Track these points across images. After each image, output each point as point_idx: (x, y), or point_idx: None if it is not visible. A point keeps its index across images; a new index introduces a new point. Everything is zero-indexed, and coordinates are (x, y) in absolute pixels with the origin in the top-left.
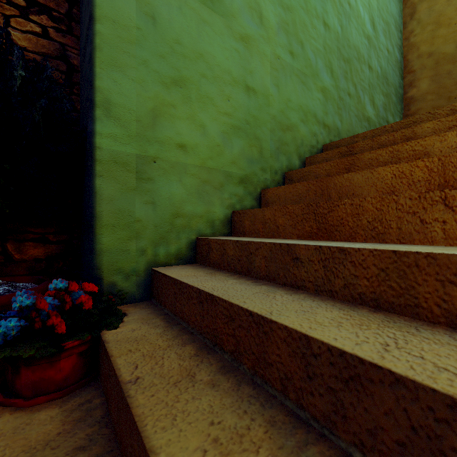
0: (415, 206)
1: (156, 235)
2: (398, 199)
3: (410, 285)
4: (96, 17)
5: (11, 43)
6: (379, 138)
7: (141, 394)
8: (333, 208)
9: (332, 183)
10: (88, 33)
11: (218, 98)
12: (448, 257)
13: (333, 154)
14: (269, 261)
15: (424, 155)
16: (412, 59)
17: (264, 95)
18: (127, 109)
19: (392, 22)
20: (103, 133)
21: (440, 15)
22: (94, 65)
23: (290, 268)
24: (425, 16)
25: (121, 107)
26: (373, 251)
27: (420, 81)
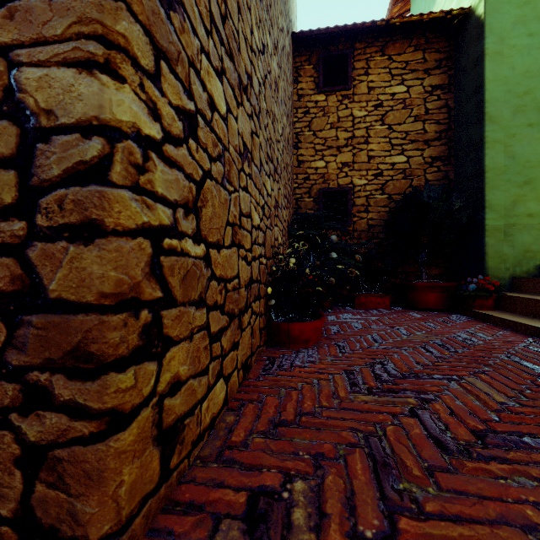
0: None
1: (514, 261)
2: None
3: None
4: (485, 171)
5: (426, 180)
6: None
7: (536, 298)
8: None
9: None
10: (478, 176)
11: None
12: None
13: None
14: None
15: None
16: None
17: None
18: (499, 205)
19: None
20: (489, 219)
21: None
22: (484, 191)
23: None
24: None
25: (497, 205)
26: None
27: None
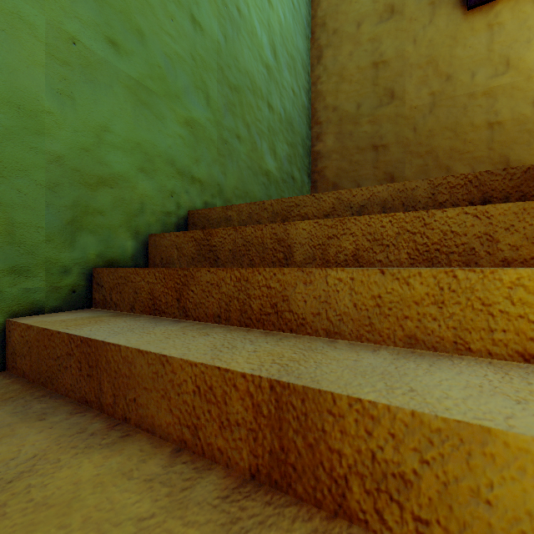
0: None
1: None
2: None
3: None
4: None
5: None
6: (244, 228)
7: None
8: None
9: (104, 358)
10: None
11: None
12: None
13: (186, 239)
14: None
15: (283, 301)
16: (319, 109)
17: (23, 108)
18: None
19: (298, 59)
20: None
21: (344, 68)
22: None
23: None
24: (331, 65)
25: None
26: None
27: (326, 135)
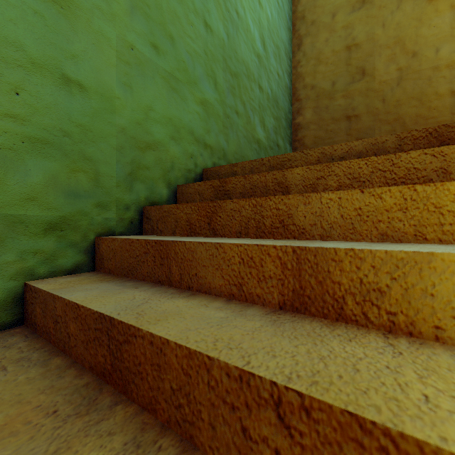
0: (234, 392)
1: None
2: (211, 366)
3: None
4: None
5: None
6: (251, 176)
7: None
8: (129, 338)
9: (173, 251)
10: None
11: None
12: None
13: (206, 187)
14: None
15: (288, 217)
16: (299, 88)
17: (104, 95)
18: None
19: (282, 47)
20: None
21: (320, 53)
22: None
23: None
24: (309, 50)
25: None
26: None
27: (305, 110)
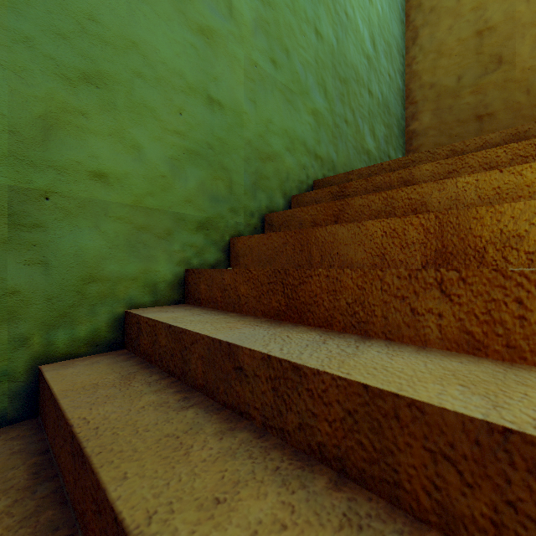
0: (404, 287)
1: (49, 312)
2: (384, 276)
3: (388, 447)
4: None
5: None
6: (374, 178)
7: None
8: (305, 279)
9: (313, 237)
10: None
11: (164, 109)
12: (442, 413)
13: (324, 194)
14: (207, 365)
15: (421, 205)
16: (414, 89)
17: (235, 111)
18: None
19: (394, 44)
20: None
21: (442, 44)
22: None
23: (232, 381)
24: (427, 43)
25: None
26: (336, 379)
27: (422, 113)
